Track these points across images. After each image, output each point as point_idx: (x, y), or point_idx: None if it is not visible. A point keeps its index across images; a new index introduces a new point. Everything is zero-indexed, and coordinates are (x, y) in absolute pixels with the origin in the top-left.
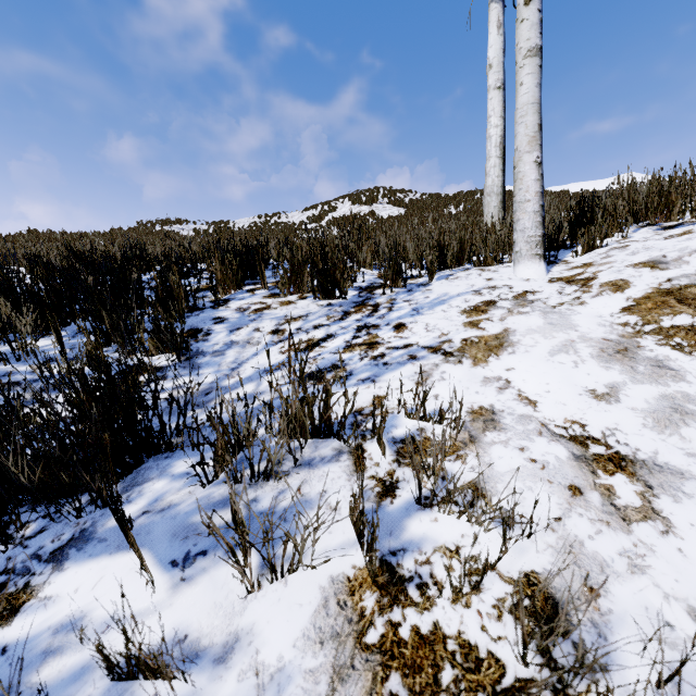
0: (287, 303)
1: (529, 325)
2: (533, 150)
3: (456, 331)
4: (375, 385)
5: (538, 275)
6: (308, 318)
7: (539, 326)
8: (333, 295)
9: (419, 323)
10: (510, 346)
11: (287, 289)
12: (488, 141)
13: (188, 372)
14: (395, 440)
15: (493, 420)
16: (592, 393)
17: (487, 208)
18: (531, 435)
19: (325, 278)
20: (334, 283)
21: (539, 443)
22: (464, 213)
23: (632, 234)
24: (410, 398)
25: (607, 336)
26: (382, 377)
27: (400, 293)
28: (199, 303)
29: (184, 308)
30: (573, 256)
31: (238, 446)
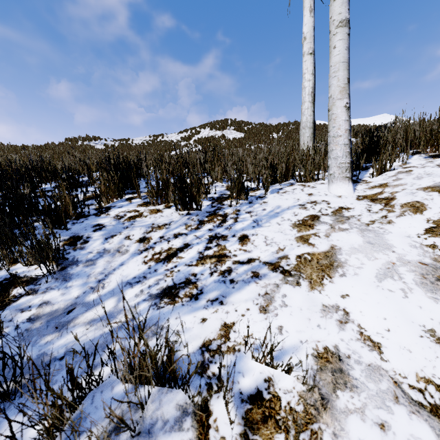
0: (155, 212)
1: (351, 243)
2: (343, 97)
3: (290, 246)
4: (223, 309)
5: (348, 193)
6: (170, 226)
7: (360, 245)
8: (191, 207)
9: (259, 236)
10: (340, 266)
11: (155, 201)
12: (303, 91)
13: (58, 284)
14: (242, 397)
15: (341, 370)
16: (432, 334)
17: (303, 137)
18: (387, 401)
19: (184, 194)
20: (191, 198)
21: (400, 416)
22: (283, 138)
23: (408, 160)
24: (255, 330)
25: (422, 259)
26: (229, 299)
27: (243, 204)
28: (86, 211)
29: (72, 215)
30: (370, 176)
31: (78, 399)
